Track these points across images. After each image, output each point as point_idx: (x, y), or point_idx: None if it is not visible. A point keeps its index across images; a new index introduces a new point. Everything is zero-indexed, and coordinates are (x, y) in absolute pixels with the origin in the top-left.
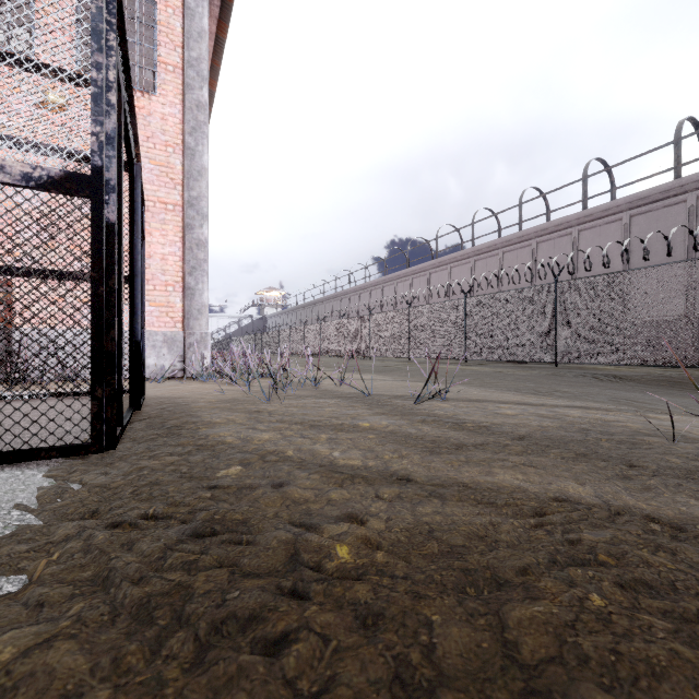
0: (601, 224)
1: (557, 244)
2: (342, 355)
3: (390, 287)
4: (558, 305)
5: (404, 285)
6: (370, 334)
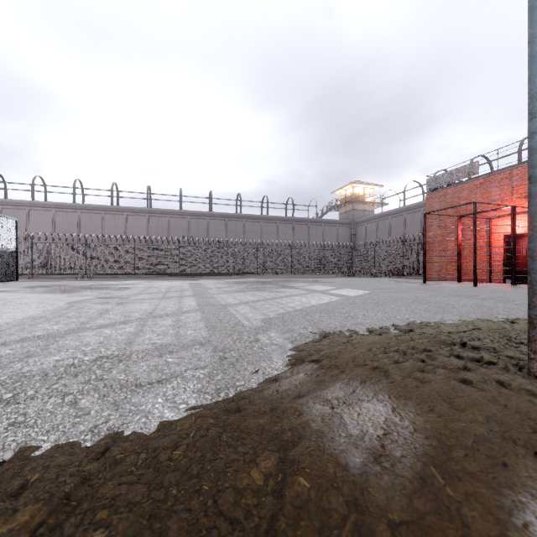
0: (42, 210)
1: (17, 212)
2: None
3: None
4: (34, 251)
5: None
6: None
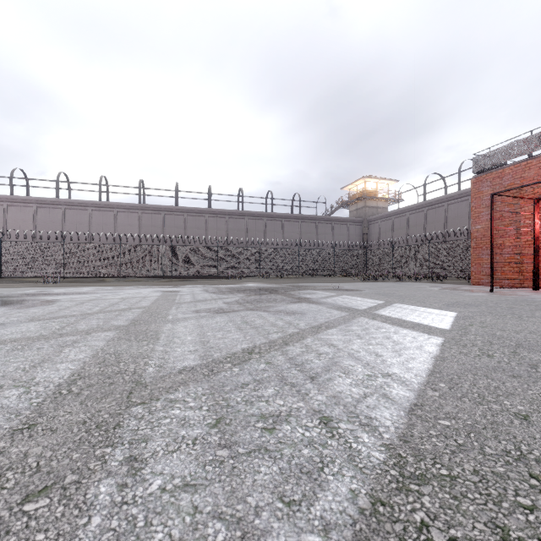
0: (22, 206)
1: None
2: None
3: None
4: (2, 251)
5: None
6: None
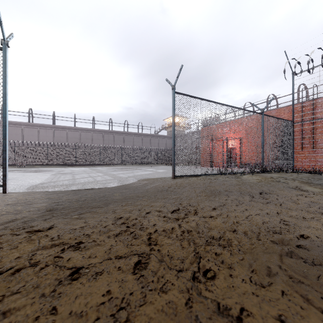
0: None
1: None
2: None
3: None
4: None
5: None
6: None
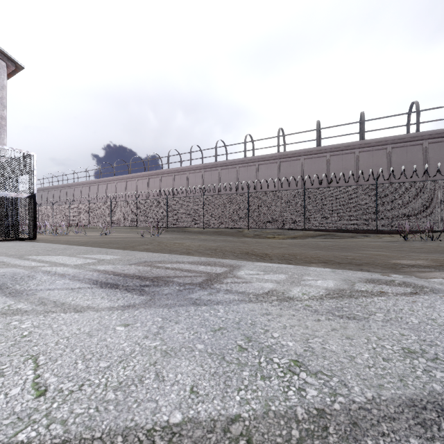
0: (196, 172)
1: (182, 177)
2: (70, 225)
3: (103, 186)
4: (168, 206)
5: (112, 185)
6: (89, 214)
